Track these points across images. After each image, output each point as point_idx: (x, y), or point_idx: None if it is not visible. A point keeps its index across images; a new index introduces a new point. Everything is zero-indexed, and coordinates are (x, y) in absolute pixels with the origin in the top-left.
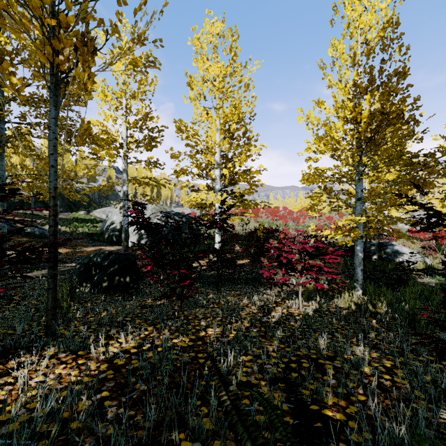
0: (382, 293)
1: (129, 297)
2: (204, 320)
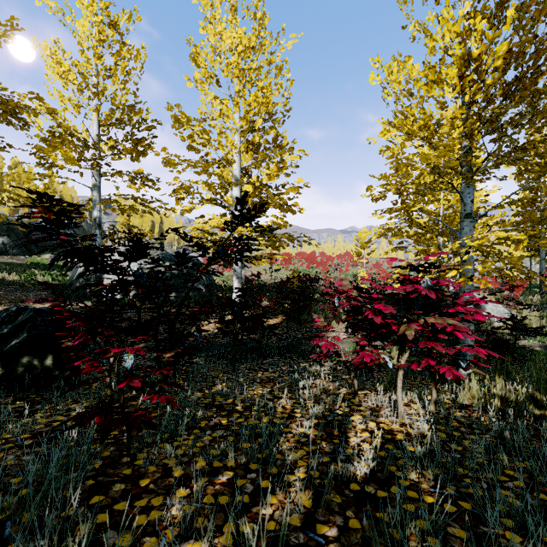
0: None
1: (44, 400)
2: (183, 490)
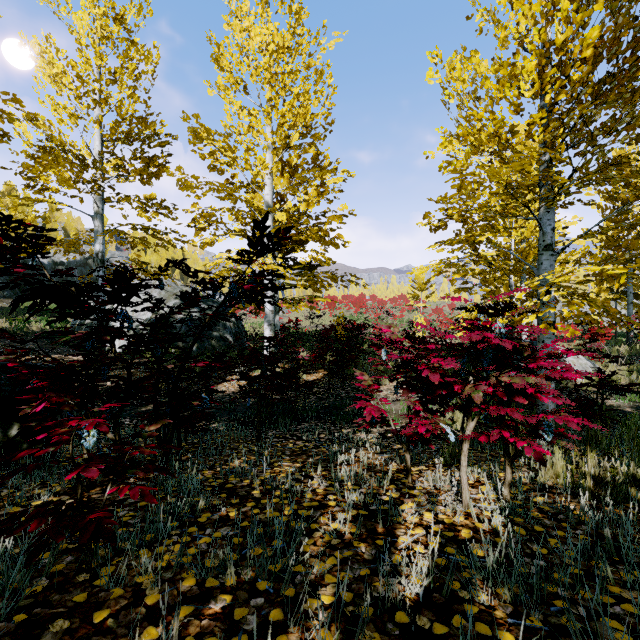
0: (638, 448)
1: (4, 483)
2: (153, 629)
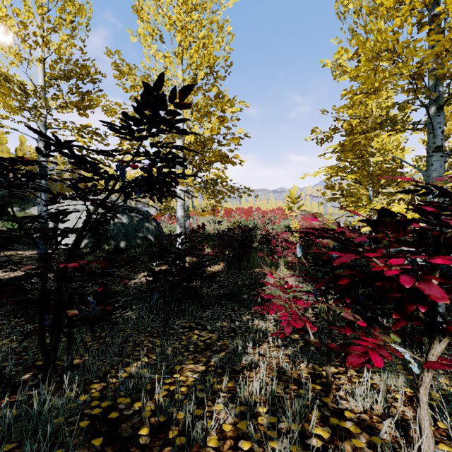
0: None
1: None
2: None
